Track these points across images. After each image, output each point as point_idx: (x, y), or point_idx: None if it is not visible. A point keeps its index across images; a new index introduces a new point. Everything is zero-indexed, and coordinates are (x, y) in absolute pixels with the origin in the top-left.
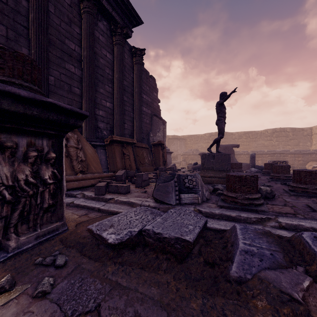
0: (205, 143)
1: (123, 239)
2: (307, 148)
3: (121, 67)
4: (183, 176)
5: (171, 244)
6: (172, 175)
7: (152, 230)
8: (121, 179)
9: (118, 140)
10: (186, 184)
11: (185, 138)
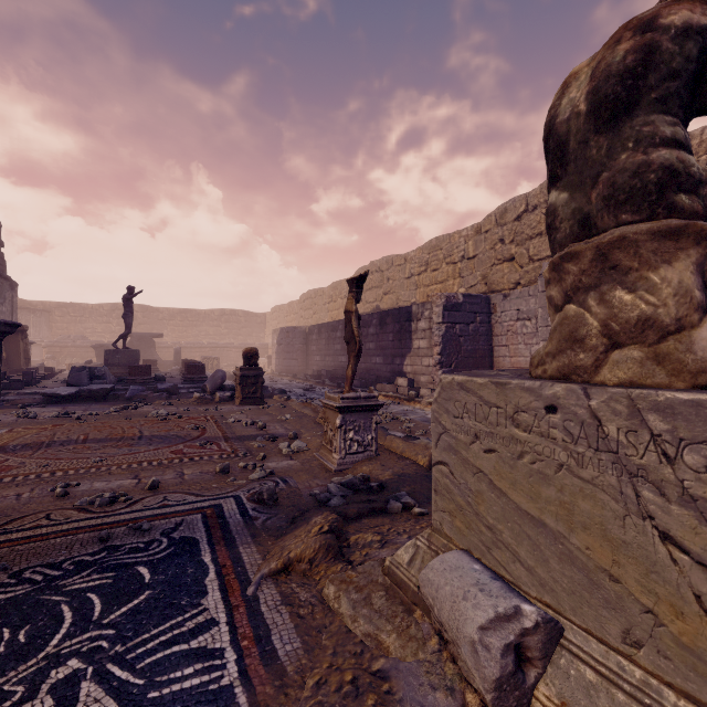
0: (102, 323)
1: (70, 393)
2: (261, 340)
3: None
4: (93, 368)
5: (98, 392)
6: (84, 367)
7: (86, 388)
8: (4, 378)
9: None
10: (97, 374)
11: (49, 308)
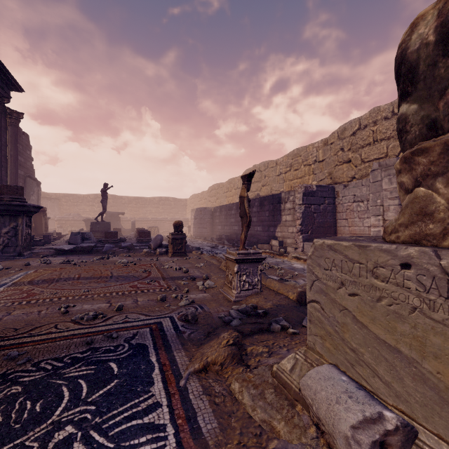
0: (89, 206)
1: (70, 249)
2: (184, 216)
3: (0, 135)
4: (84, 233)
5: (86, 248)
6: (78, 233)
7: (80, 245)
8: (33, 239)
9: None
10: (86, 237)
11: (59, 197)
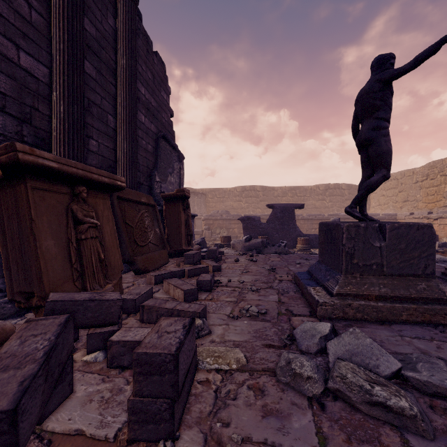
0: (235, 201)
1: None
2: None
3: None
4: None
5: None
6: None
7: None
8: (3, 446)
9: (49, 167)
10: None
11: (205, 193)
